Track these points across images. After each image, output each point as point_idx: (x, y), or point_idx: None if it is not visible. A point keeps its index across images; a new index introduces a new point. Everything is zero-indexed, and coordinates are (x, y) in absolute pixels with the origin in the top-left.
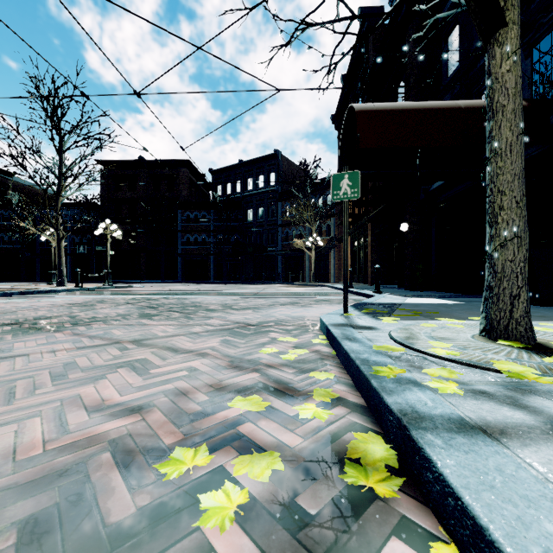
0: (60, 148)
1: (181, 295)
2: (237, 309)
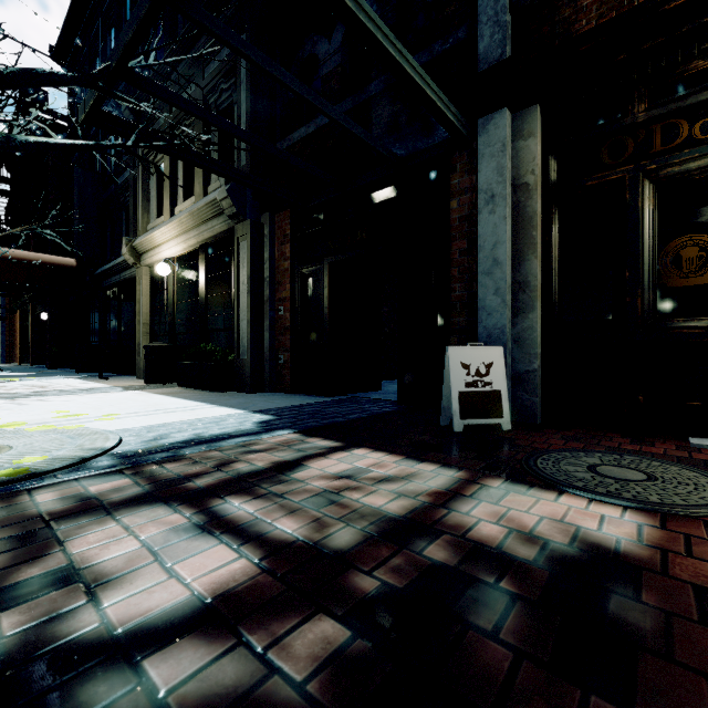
0: None
1: None
2: None
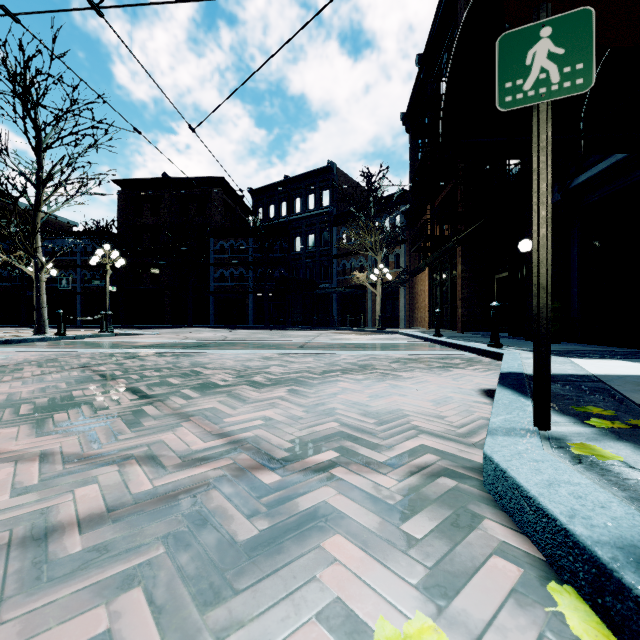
0: (37, 146)
1: (190, 347)
2: (259, 385)
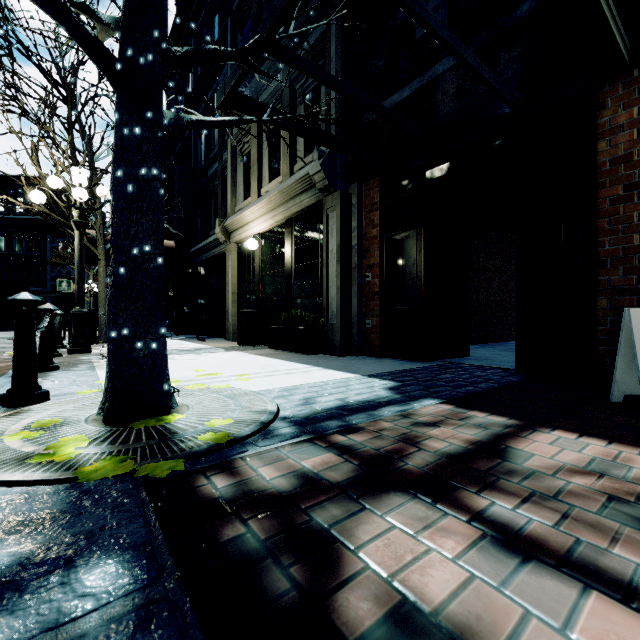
0: None
1: None
2: None
